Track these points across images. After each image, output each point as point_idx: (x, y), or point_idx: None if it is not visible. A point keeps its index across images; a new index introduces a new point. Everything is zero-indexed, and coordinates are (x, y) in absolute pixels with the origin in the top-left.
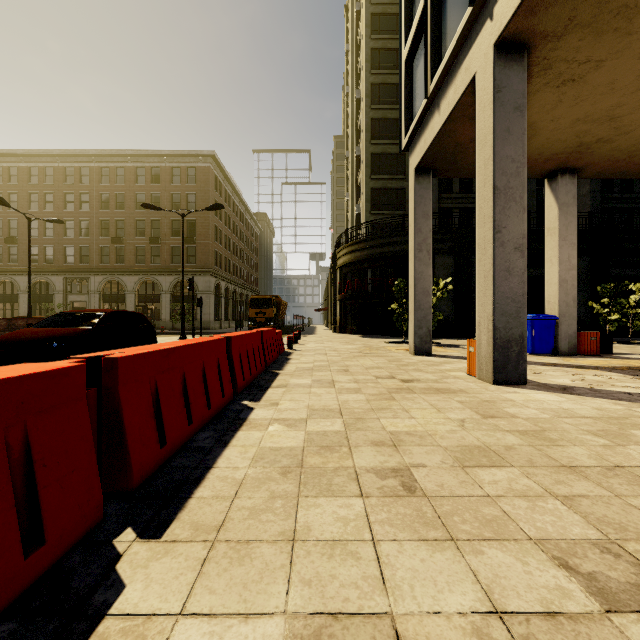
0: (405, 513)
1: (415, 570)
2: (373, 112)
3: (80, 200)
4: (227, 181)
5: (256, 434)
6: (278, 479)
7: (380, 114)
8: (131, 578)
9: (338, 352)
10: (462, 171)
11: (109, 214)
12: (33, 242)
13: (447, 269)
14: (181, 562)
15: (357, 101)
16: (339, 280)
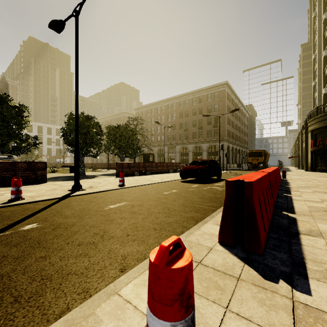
0: None
1: None
2: None
3: (172, 116)
4: (232, 93)
5: (301, 202)
6: (323, 212)
7: None
8: (295, 217)
9: (318, 181)
10: None
11: (182, 120)
12: (158, 134)
13: None
14: (306, 218)
15: (324, 20)
16: (310, 139)
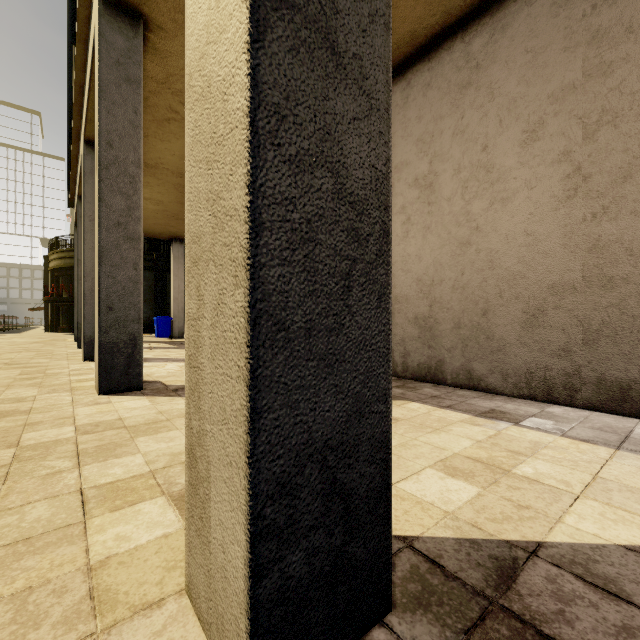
0: None
1: None
2: None
3: None
4: None
5: None
6: None
7: None
8: None
9: (12, 343)
10: None
11: None
12: None
13: (148, 281)
14: None
15: None
16: (51, 282)
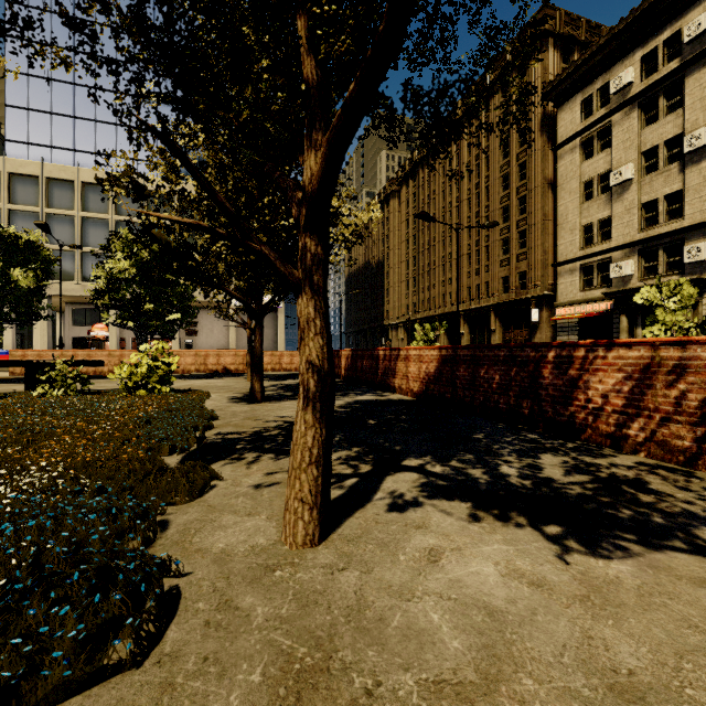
0: None
1: None
2: None
3: None
4: None
5: None
6: None
7: None
8: None
9: None
10: None
11: None
12: None
13: None
14: None
15: None
16: None
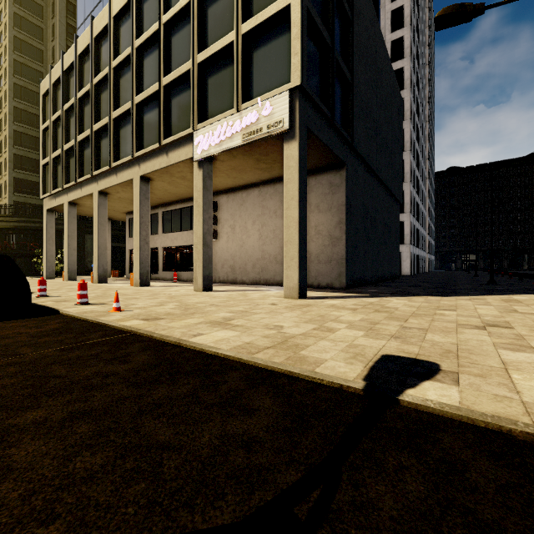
0: None
1: None
2: (16, 126)
3: None
4: None
5: None
6: None
7: (22, 130)
8: None
9: None
10: None
11: None
12: None
13: None
14: None
15: None
16: None
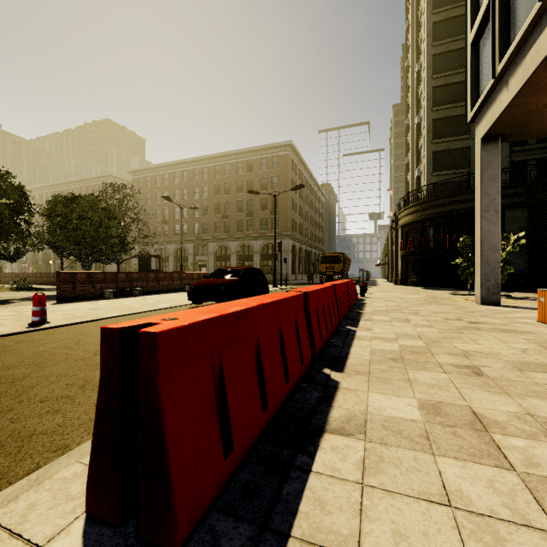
0: (475, 382)
1: (482, 398)
2: (435, 81)
3: (203, 190)
4: (300, 162)
5: (366, 342)
6: (390, 361)
7: (442, 81)
8: (340, 381)
9: (405, 300)
10: (535, 132)
11: (220, 198)
12: (176, 222)
13: (520, 223)
14: (358, 380)
15: (417, 73)
16: (400, 238)
